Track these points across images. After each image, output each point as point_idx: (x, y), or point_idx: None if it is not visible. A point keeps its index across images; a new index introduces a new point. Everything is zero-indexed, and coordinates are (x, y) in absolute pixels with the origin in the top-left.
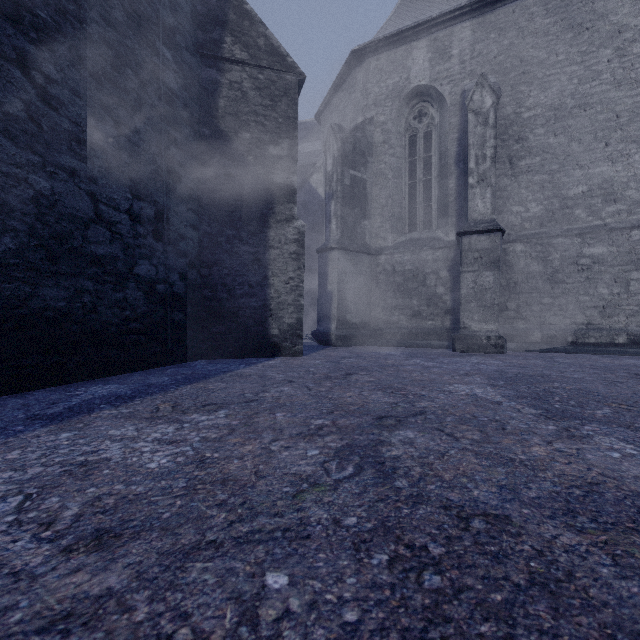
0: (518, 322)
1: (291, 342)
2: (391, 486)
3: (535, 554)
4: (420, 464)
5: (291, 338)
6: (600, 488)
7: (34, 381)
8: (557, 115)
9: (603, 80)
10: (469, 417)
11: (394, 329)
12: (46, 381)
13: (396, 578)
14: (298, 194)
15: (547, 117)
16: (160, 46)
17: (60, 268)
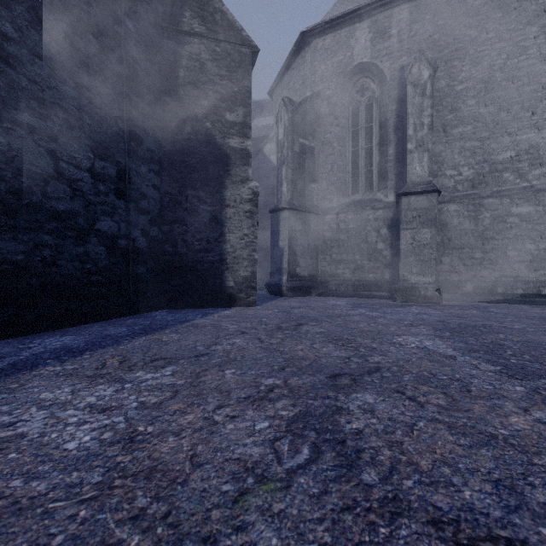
0: (451, 275)
1: (246, 293)
2: (358, 482)
3: None
4: (387, 443)
5: (246, 290)
6: None
7: None
8: (487, 87)
9: (530, 55)
10: (427, 375)
11: (339, 281)
12: (3, 333)
13: None
14: (253, 161)
15: (478, 89)
16: (122, 16)
17: (18, 222)
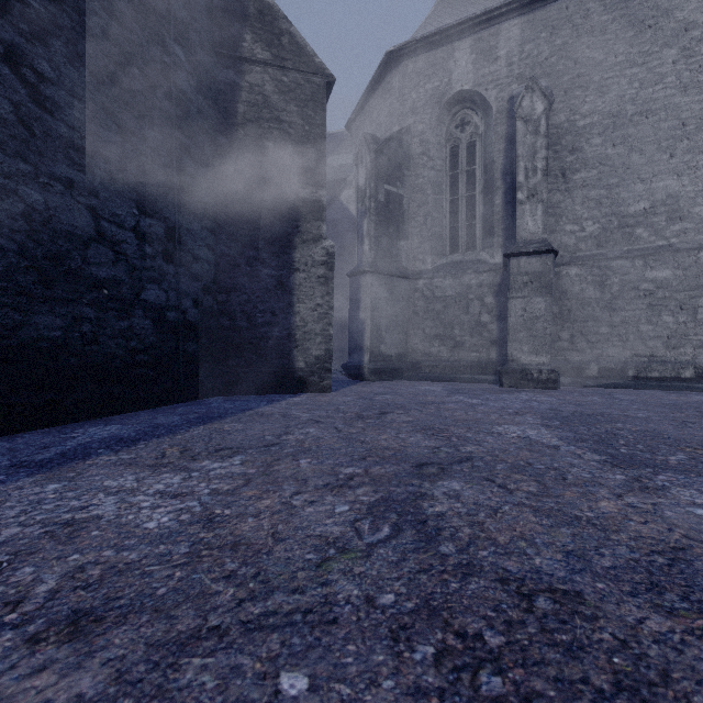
0: (572, 354)
1: (319, 376)
2: (435, 552)
3: (618, 646)
4: (469, 523)
5: (319, 372)
6: (687, 555)
7: (25, 421)
8: (616, 123)
9: (667, 84)
10: (523, 464)
11: (434, 362)
12: (39, 421)
13: (445, 680)
14: (327, 212)
15: (605, 125)
16: (171, 43)
17: (55, 293)
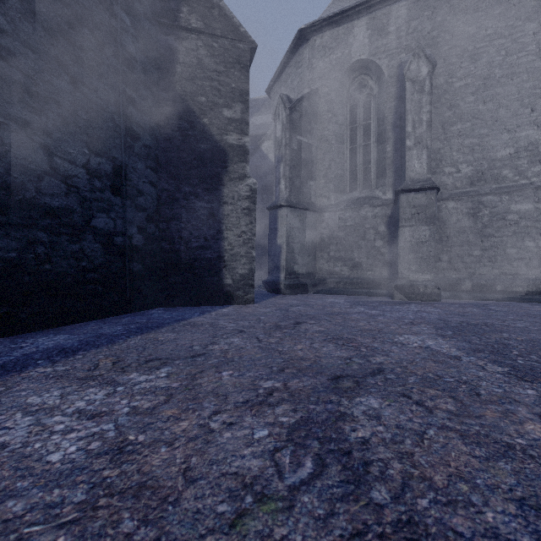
0: (450, 272)
1: (243, 291)
2: (367, 501)
3: None
4: (397, 455)
5: (243, 287)
6: None
7: None
8: (486, 84)
9: (529, 51)
10: (433, 377)
11: (337, 279)
12: None
13: None
14: (251, 159)
15: (477, 86)
16: (118, 10)
17: (10, 219)
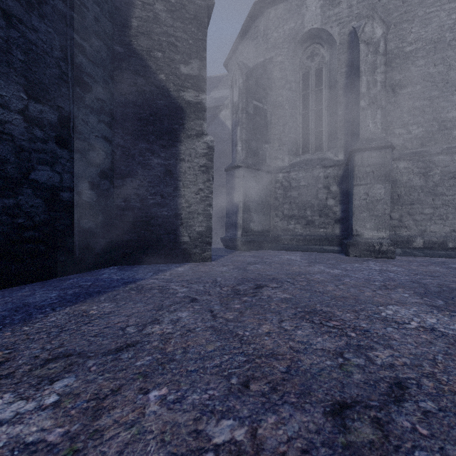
0: (401, 230)
1: (201, 248)
2: None
3: None
4: None
5: (201, 245)
6: None
7: None
8: (437, 47)
9: None
10: None
11: (290, 236)
12: None
13: None
14: (210, 126)
15: (427, 50)
16: None
17: None
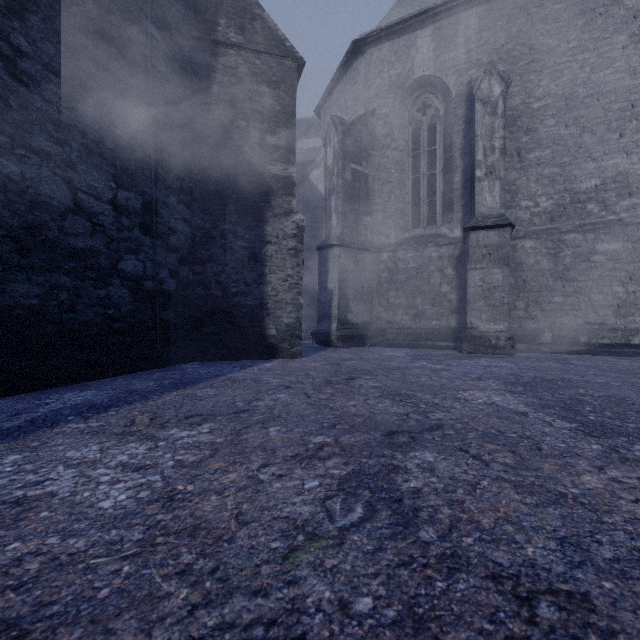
0: (527, 322)
1: (289, 343)
2: (415, 539)
3: None
4: (448, 502)
5: (289, 339)
6: None
7: (1, 388)
8: (568, 105)
9: (617, 68)
10: (494, 433)
11: (397, 329)
12: (15, 387)
13: None
14: (297, 190)
15: (558, 107)
16: (148, 25)
17: (32, 262)
